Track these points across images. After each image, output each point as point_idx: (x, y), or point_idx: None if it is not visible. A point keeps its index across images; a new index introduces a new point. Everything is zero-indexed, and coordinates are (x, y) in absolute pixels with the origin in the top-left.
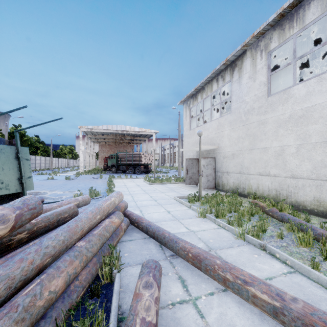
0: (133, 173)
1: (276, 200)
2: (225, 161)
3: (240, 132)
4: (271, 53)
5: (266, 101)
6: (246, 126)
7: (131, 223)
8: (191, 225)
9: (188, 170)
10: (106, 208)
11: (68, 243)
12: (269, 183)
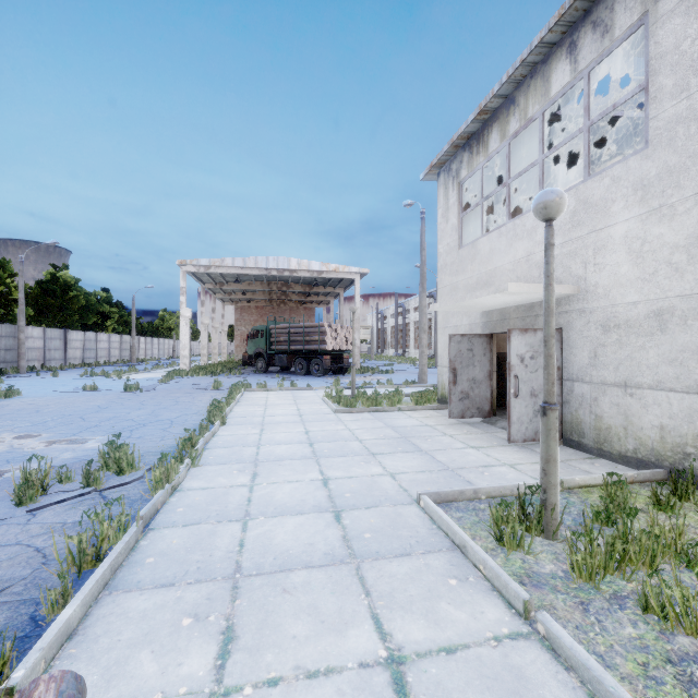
0: (306, 373)
1: None
2: (611, 340)
3: None
4: None
5: None
6: None
7: None
8: None
9: (458, 373)
10: None
11: None
12: None
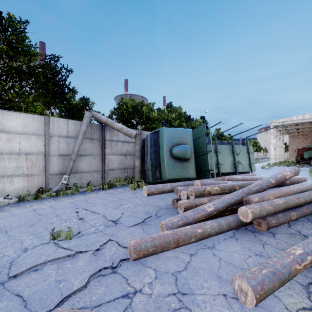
0: None
1: None
2: None
3: None
4: None
5: None
6: None
7: None
8: None
9: None
10: None
11: None
12: None
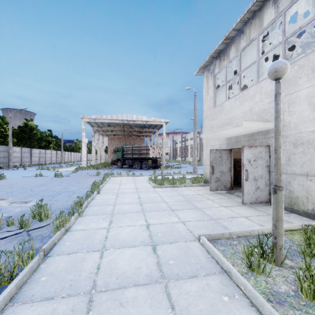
0: (140, 168)
1: None
2: (299, 151)
3: None
4: None
5: None
6: None
7: None
8: None
9: (214, 168)
10: None
11: None
12: None
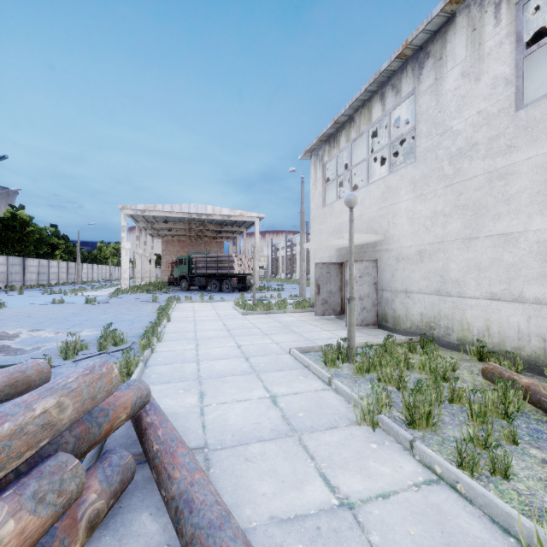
0: (218, 291)
1: (542, 361)
2: (400, 267)
3: (440, 202)
4: (524, 5)
5: (512, 121)
6: (453, 188)
7: (147, 462)
8: (338, 461)
9: (321, 287)
10: None
11: None
12: (521, 320)
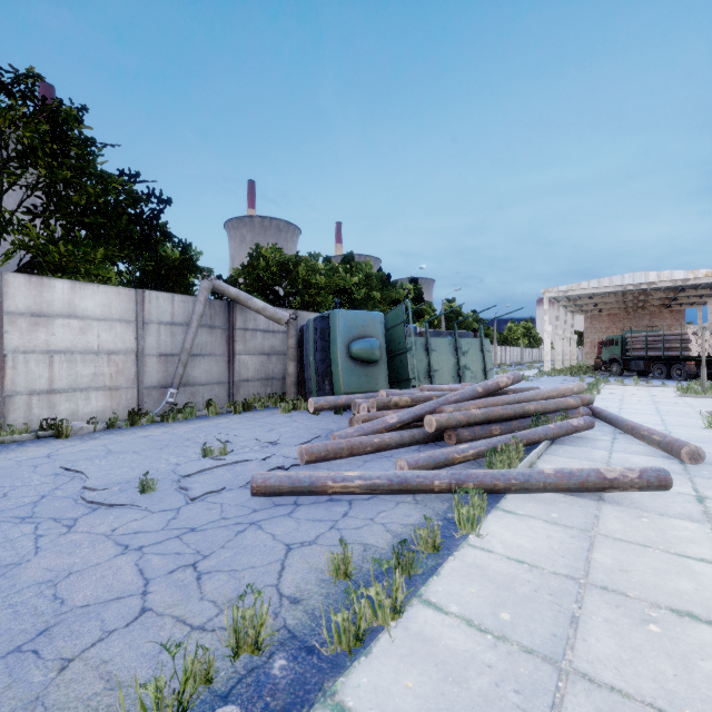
0: (665, 378)
1: None
2: None
3: None
4: None
5: None
6: None
7: (594, 416)
8: (678, 430)
9: None
10: (562, 390)
11: (535, 398)
12: None
